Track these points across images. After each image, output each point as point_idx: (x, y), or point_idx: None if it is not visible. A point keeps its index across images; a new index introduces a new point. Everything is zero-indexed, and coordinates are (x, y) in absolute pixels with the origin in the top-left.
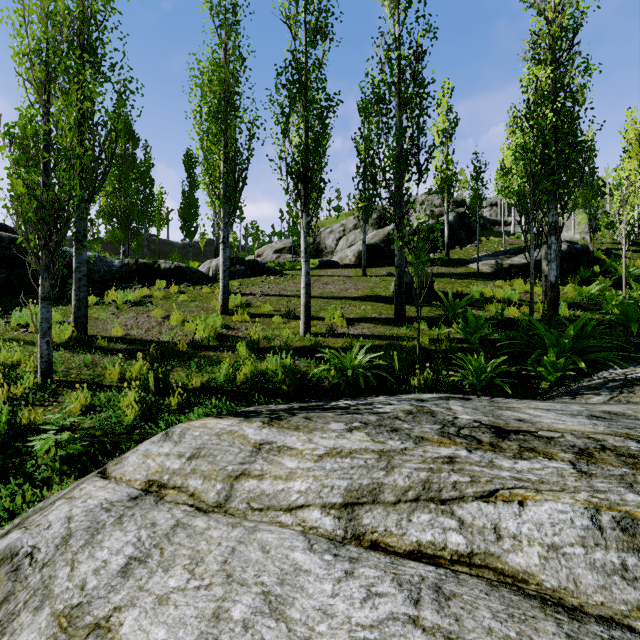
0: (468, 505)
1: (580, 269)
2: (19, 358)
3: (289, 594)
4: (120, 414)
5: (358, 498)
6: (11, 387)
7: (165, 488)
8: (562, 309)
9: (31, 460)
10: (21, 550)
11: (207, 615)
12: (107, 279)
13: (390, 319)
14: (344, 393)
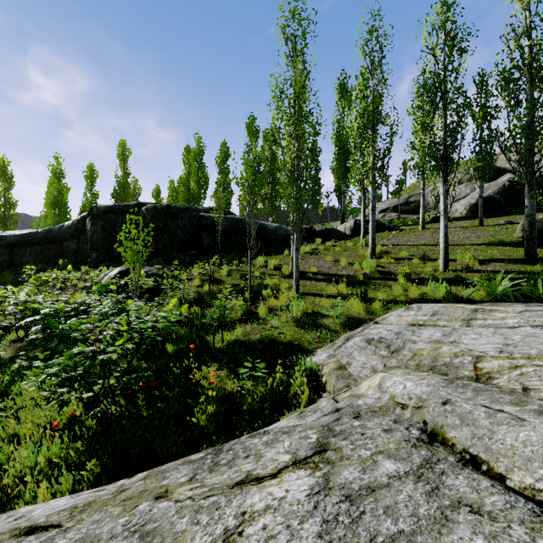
0: None
1: None
2: (275, 281)
3: (536, 335)
4: (349, 307)
5: None
6: (287, 293)
7: (424, 326)
8: None
9: (321, 322)
10: (374, 338)
11: (501, 339)
12: (285, 239)
13: (520, 259)
14: None
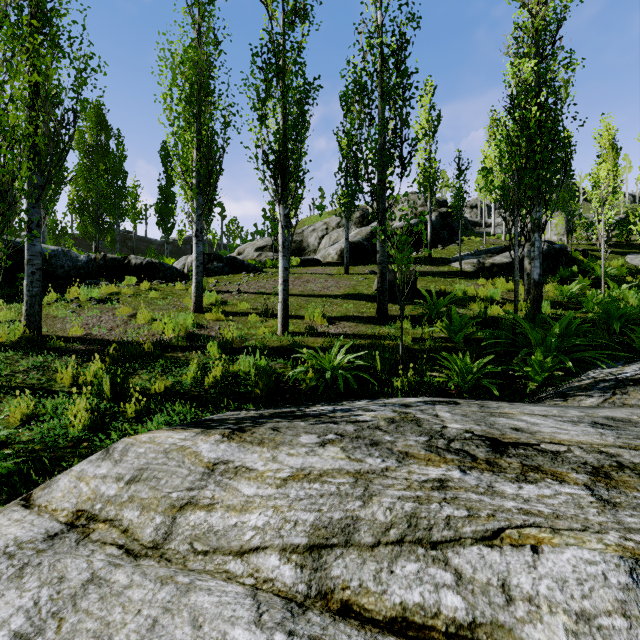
0: (466, 550)
1: (560, 268)
2: None
3: None
4: (67, 424)
5: (327, 538)
6: None
7: (95, 521)
8: (544, 308)
9: None
10: None
11: None
12: (71, 275)
13: (372, 318)
14: (322, 397)
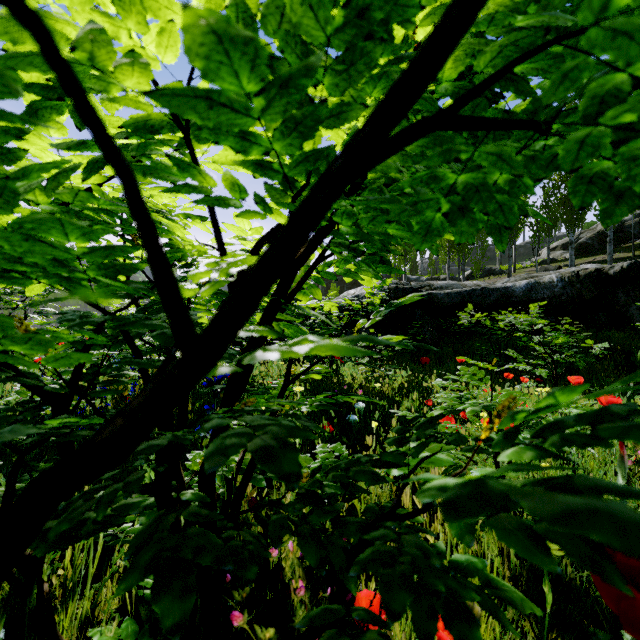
0: None
1: None
2: None
3: None
4: None
5: None
6: None
7: None
8: None
9: None
10: None
11: None
12: None
13: None
14: None
